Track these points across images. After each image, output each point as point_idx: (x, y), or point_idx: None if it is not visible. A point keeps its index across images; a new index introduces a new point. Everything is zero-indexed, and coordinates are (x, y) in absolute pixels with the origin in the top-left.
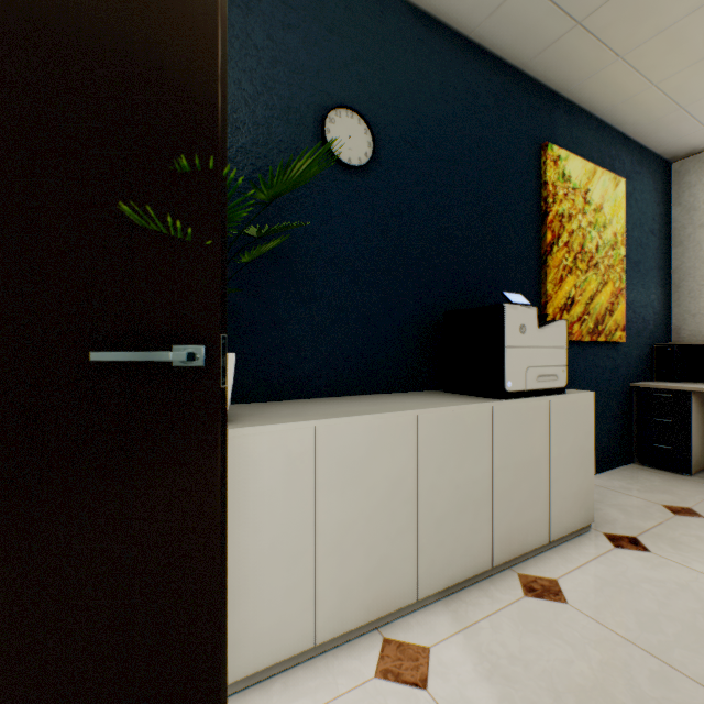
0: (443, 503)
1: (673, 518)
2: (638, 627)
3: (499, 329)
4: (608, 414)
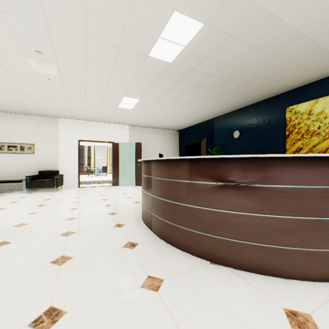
0: None
1: None
2: None
3: None
4: None
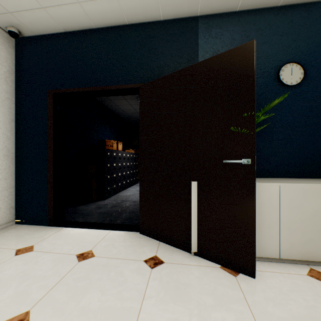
0: None
1: None
2: None
3: None
4: None
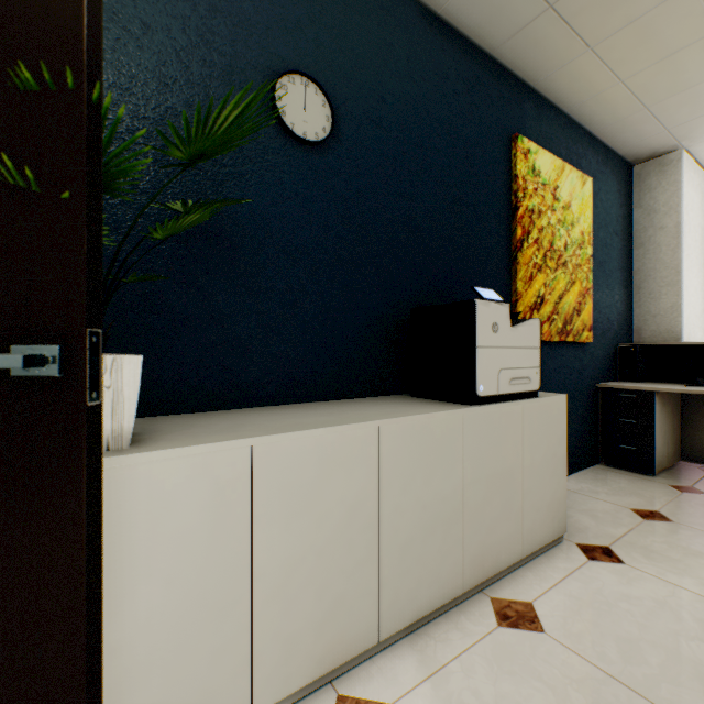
0: (409, 526)
1: (643, 523)
2: (621, 658)
3: (471, 327)
4: (576, 415)
